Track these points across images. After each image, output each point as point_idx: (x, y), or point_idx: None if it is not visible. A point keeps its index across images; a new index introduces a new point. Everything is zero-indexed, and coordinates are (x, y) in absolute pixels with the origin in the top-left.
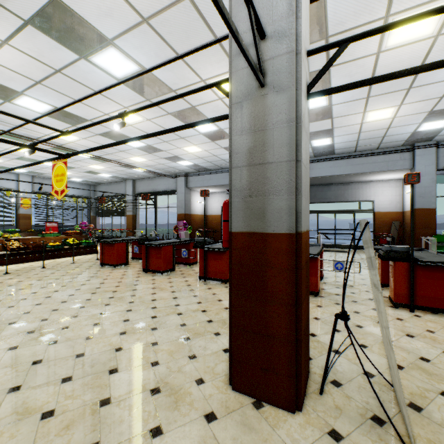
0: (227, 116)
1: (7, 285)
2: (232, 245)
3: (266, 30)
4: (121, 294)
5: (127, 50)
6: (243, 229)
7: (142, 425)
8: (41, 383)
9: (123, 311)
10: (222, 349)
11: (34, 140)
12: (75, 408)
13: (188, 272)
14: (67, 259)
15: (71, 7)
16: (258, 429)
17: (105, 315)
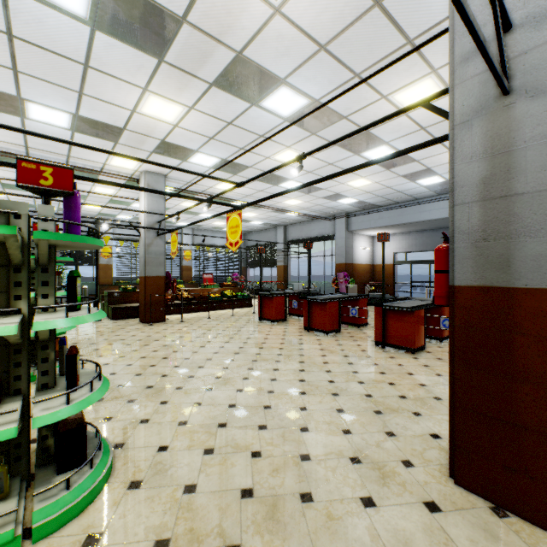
0: (439, 140)
1: (186, 332)
2: (455, 303)
3: (512, 19)
4: (288, 352)
5: (298, 86)
6: (473, 282)
7: (350, 491)
8: (242, 425)
9: (295, 370)
10: (428, 434)
11: (199, 194)
12: (278, 456)
13: (358, 335)
14: (226, 312)
15: (251, 58)
16: (506, 541)
17: (279, 371)
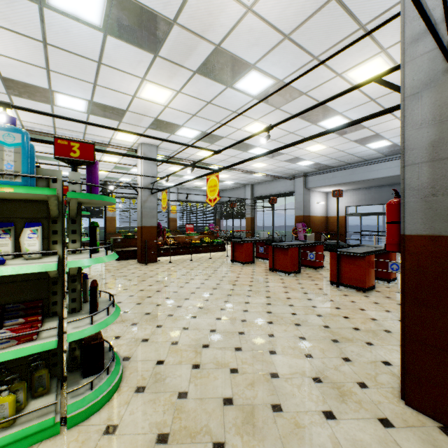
0: (390, 110)
1: (174, 271)
2: (406, 249)
3: None
4: (257, 289)
5: (265, 69)
6: (423, 231)
7: (313, 405)
8: (221, 346)
9: (263, 303)
10: (380, 361)
11: (183, 160)
12: (252, 373)
13: (315, 276)
14: (205, 255)
15: (227, 49)
16: None
17: (250, 304)
